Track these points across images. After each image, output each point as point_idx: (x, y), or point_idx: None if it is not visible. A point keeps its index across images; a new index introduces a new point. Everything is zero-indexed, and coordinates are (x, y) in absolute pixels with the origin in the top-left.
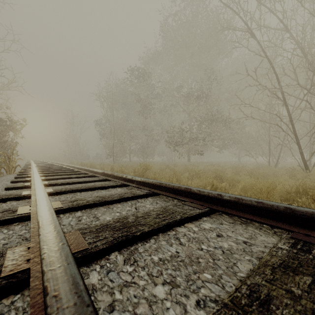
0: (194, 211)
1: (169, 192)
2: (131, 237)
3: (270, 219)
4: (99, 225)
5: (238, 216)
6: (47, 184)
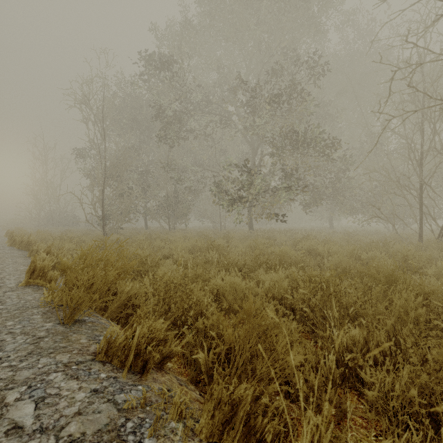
0: None
1: None
2: None
3: None
4: None
5: None
6: None
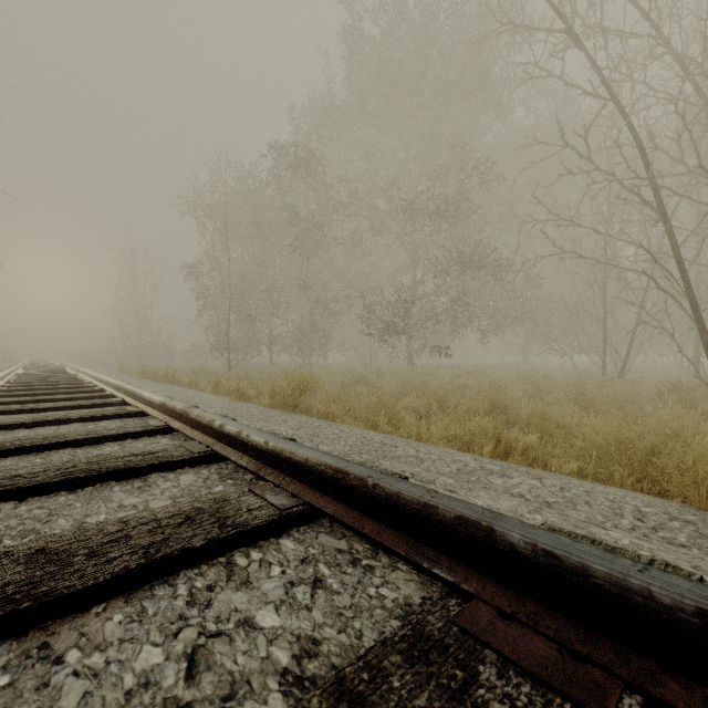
0: None
1: (376, 517)
2: None
3: None
4: None
5: None
6: None
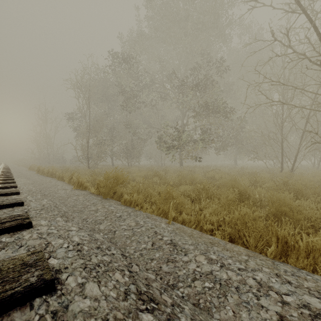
0: None
1: None
2: None
3: None
4: None
5: None
6: None
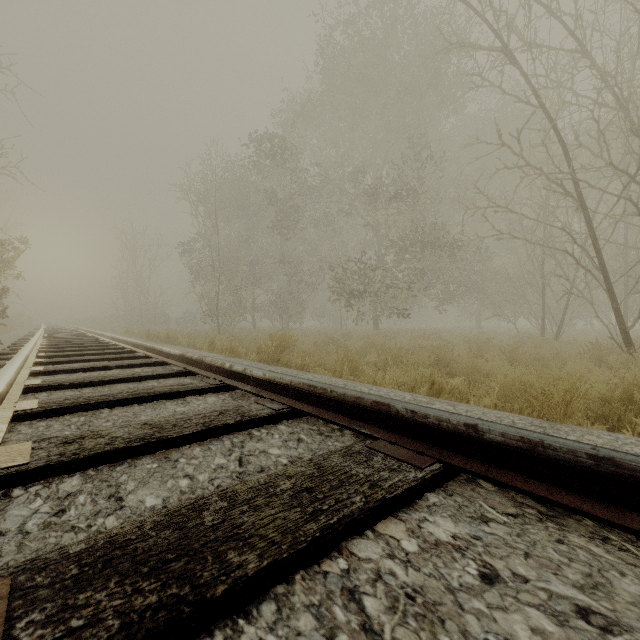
0: (402, 475)
1: (333, 411)
2: (188, 614)
3: (639, 512)
4: (100, 543)
5: (533, 495)
6: (39, 387)
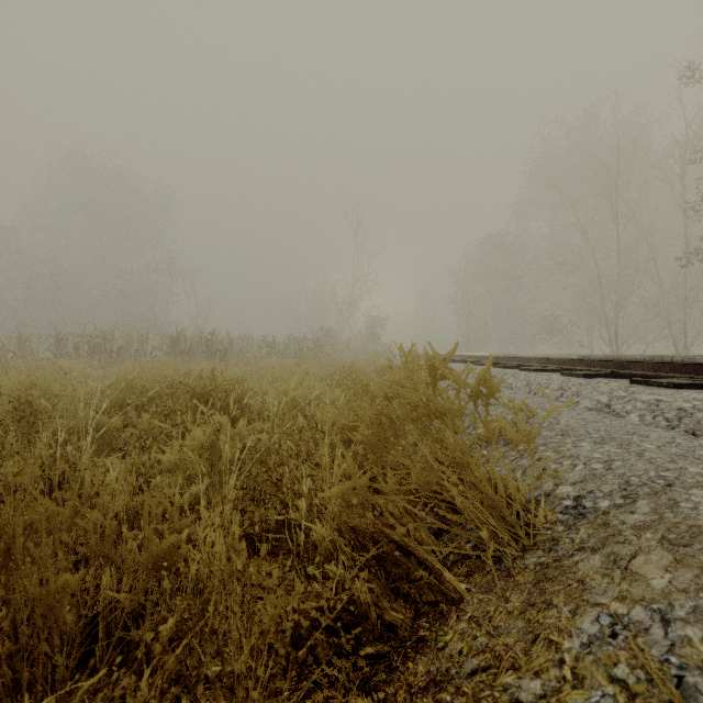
0: None
1: None
2: None
3: None
4: None
5: None
6: None
